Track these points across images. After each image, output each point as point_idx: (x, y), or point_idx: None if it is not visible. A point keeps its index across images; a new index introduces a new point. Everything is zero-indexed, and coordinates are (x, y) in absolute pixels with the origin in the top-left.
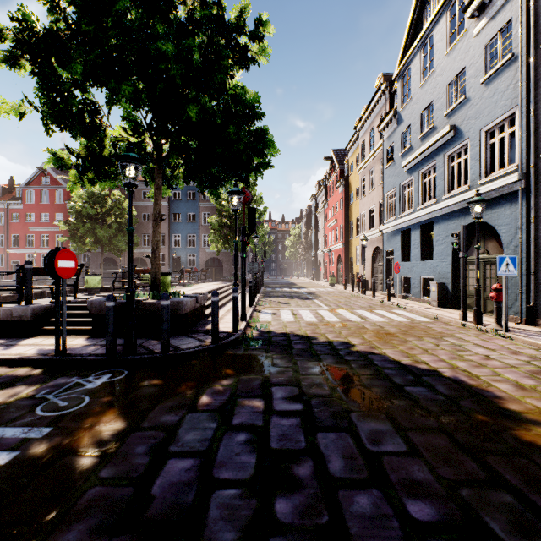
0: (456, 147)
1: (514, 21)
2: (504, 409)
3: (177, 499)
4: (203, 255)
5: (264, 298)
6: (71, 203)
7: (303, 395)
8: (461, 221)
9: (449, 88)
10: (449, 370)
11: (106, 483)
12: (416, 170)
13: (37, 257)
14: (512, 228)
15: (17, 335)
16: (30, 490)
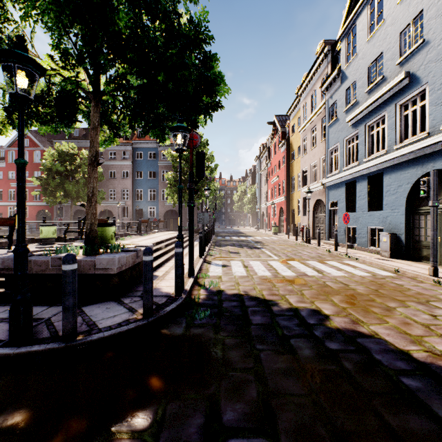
0: (411, 94)
1: None
2: None
3: None
4: (162, 208)
5: (214, 247)
6: (42, 160)
7: None
8: (418, 169)
9: (401, 36)
10: None
11: None
12: (362, 123)
13: None
14: None
15: None
16: None
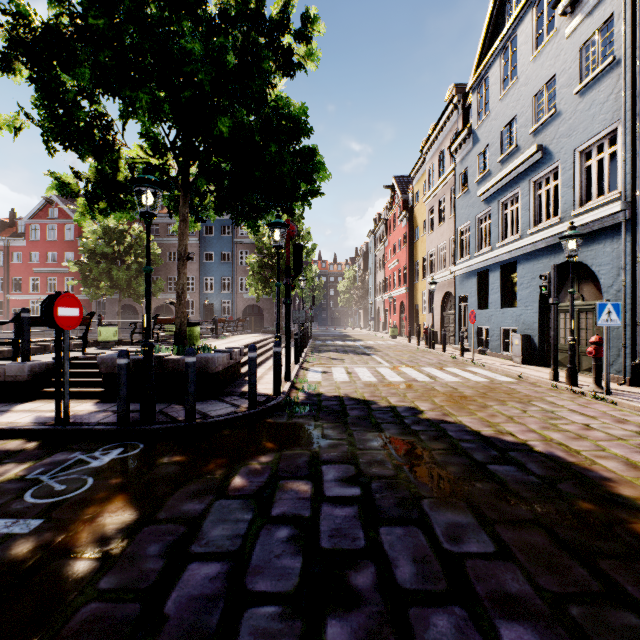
0: (544, 171)
1: (616, 17)
2: (614, 495)
3: (198, 620)
4: (240, 302)
5: (312, 353)
6: (82, 239)
7: (360, 475)
8: (551, 260)
9: (535, 100)
10: (541, 443)
11: (106, 597)
12: (495, 199)
13: None
14: (613, 269)
15: (11, 398)
16: (5, 607)
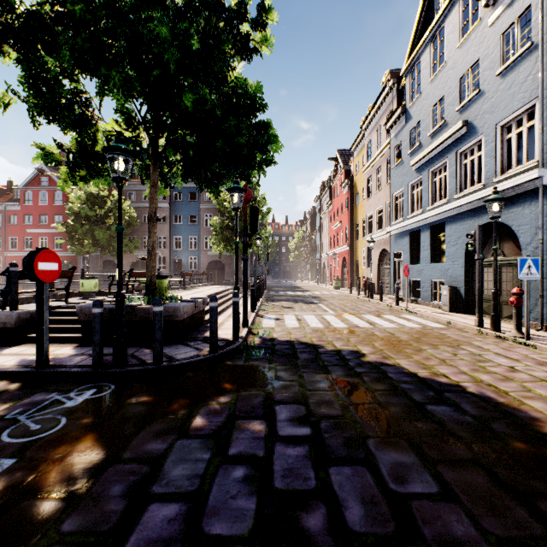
0: (469, 144)
1: (533, 7)
2: (544, 434)
3: None
4: (205, 258)
5: (267, 302)
6: (69, 204)
7: (310, 415)
8: (475, 221)
9: (461, 82)
10: (472, 385)
11: (68, 540)
12: (425, 168)
13: None
14: (531, 228)
15: (0, 343)
16: None
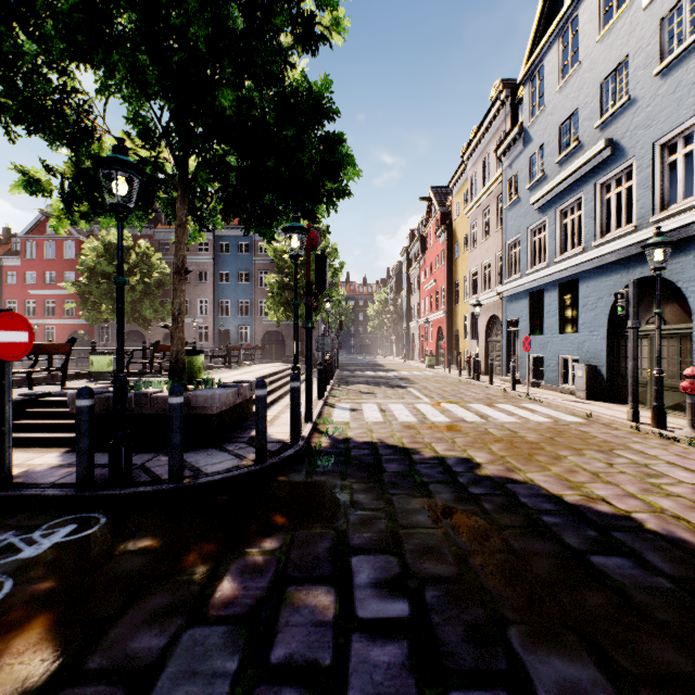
0: (615, 171)
1: None
2: None
3: None
4: (259, 327)
5: (339, 386)
6: (81, 257)
7: (408, 576)
8: (623, 276)
9: (602, 87)
10: (651, 517)
11: None
12: (552, 207)
13: (40, 330)
14: None
15: None
16: None
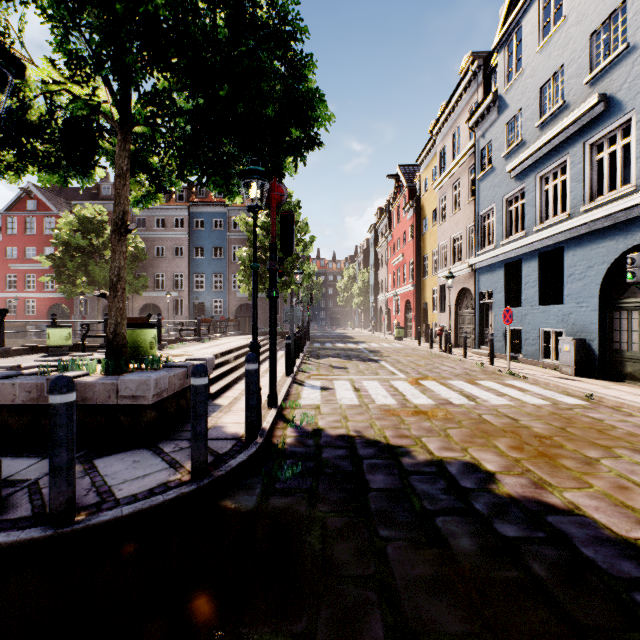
0: (608, 128)
1: None
2: None
3: None
4: (233, 301)
5: (309, 360)
6: (55, 231)
7: None
8: (619, 242)
9: (592, 40)
10: None
11: None
12: (531, 173)
13: (21, 303)
14: None
15: None
16: None
